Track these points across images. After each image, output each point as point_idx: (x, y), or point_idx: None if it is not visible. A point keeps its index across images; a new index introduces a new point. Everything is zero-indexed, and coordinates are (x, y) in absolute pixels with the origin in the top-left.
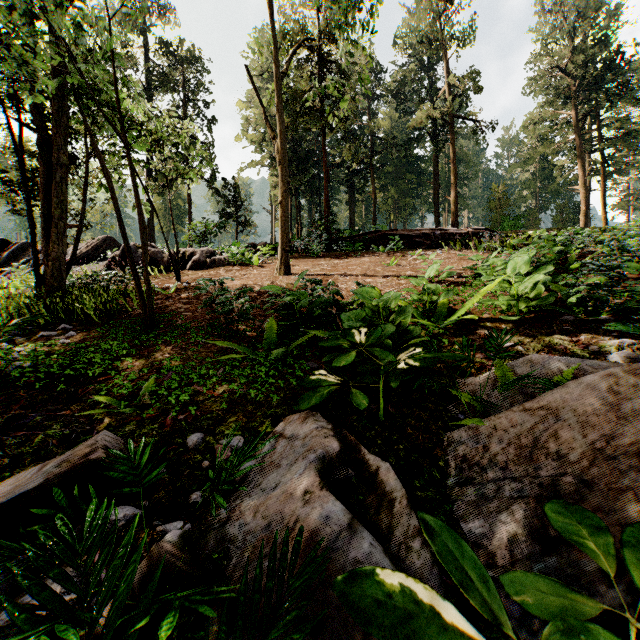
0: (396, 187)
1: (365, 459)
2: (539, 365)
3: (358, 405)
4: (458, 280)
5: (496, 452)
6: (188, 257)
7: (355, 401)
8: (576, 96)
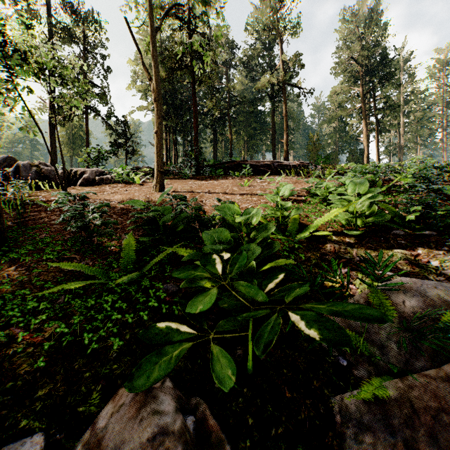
0: (246, 132)
1: None
2: (409, 289)
3: (221, 382)
4: (298, 198)
5: None
6: (79, 175)
7: (217, 373)
8: (362, 78)
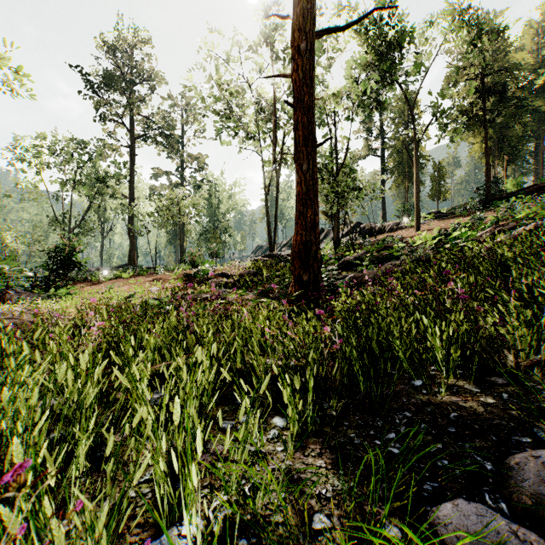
0: None
1: None
2: None
3: None
4: None
5: None
6: (386, 227)
7: None
8: None
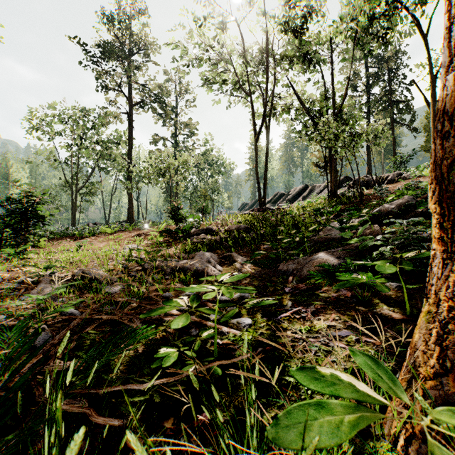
0: None
1: None
2: None
3: None
4: None
5: None
6: (385, 178)
7: None
8: None
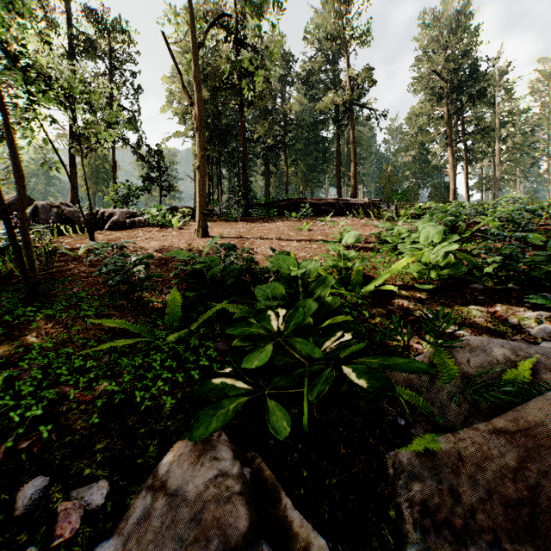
0: (305, 162)
1: (287, 518)
2: (477, 348)
3: (277, 432)
4: (365, 245)
5: (473, 506)
6: (107, 217)
7: (272, 424)
8: (447, 96)
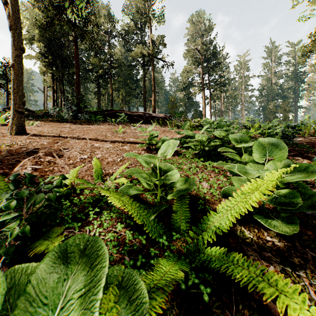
0: (124, 90)
1: None
2: None
3: None
4: None
5: None
6: None
7: None
8: (202, 63)
